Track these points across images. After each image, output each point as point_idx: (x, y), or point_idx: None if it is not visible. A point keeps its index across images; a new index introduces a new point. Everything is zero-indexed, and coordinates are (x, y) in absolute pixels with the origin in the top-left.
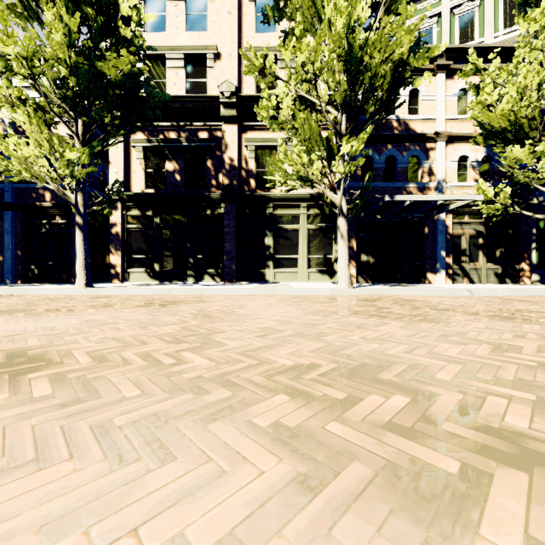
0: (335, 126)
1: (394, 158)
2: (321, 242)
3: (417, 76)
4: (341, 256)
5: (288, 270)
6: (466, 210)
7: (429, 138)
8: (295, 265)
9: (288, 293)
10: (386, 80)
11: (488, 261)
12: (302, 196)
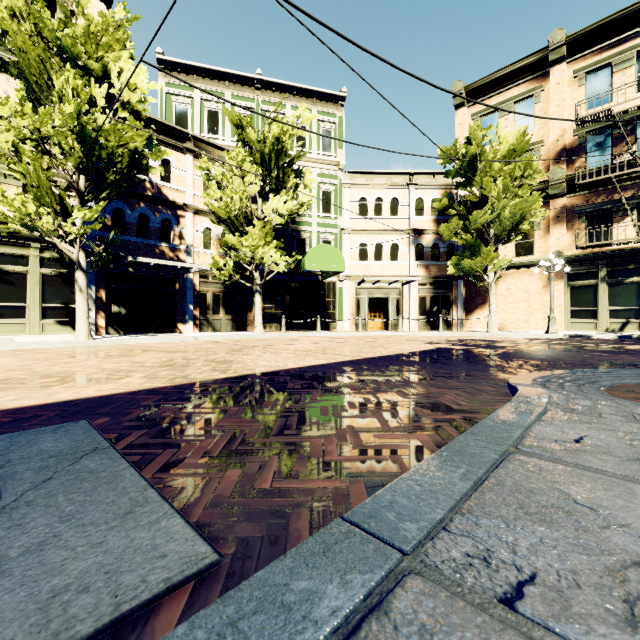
0: (71, 183)
1: (148, 217)
2: (61, 289)
3: (170, 148)
4: (80, 309)
5: (10, 321)
6: (210, 273)
7: (180, 206)
8: (23, 315)
9: (7, 348)
10: (125, 159)
11: (227, 313)
12: (33, 235)
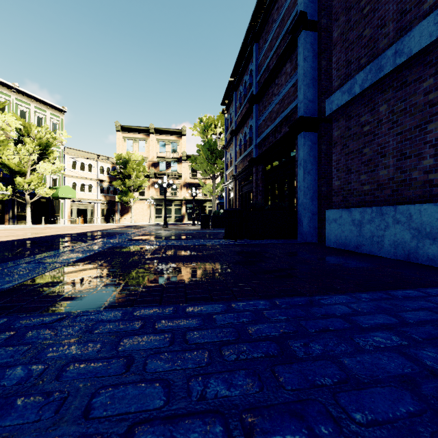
0: None
1: None
2: None
3: None
4: None
5: None
6: None
7: None
8: None
9: None
10: None
11: None
12: None
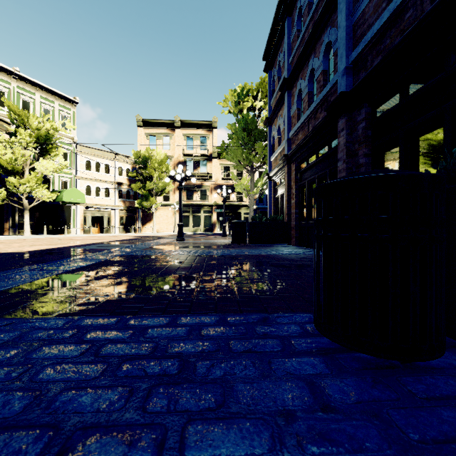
0: None
1: None
2: None
3: None
4: None
5: None
6: None
7: None
8: None
9: None
10: None
11: None
12: None
